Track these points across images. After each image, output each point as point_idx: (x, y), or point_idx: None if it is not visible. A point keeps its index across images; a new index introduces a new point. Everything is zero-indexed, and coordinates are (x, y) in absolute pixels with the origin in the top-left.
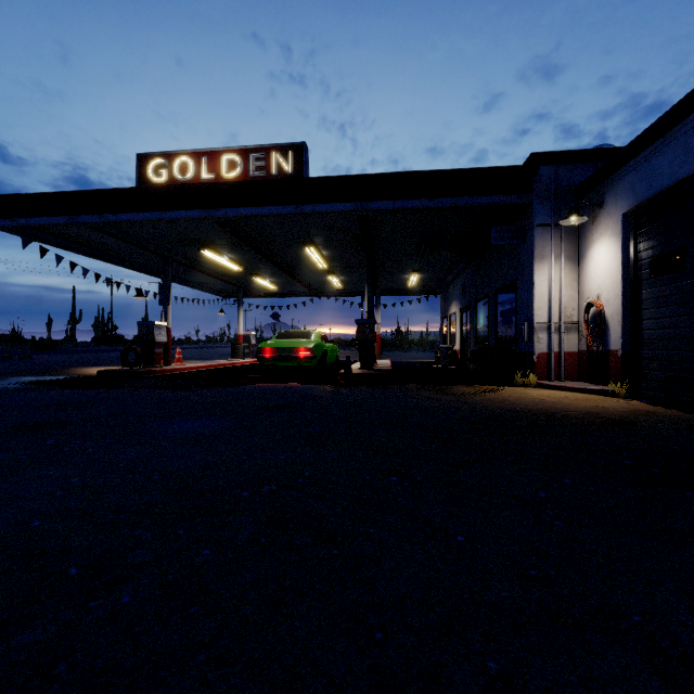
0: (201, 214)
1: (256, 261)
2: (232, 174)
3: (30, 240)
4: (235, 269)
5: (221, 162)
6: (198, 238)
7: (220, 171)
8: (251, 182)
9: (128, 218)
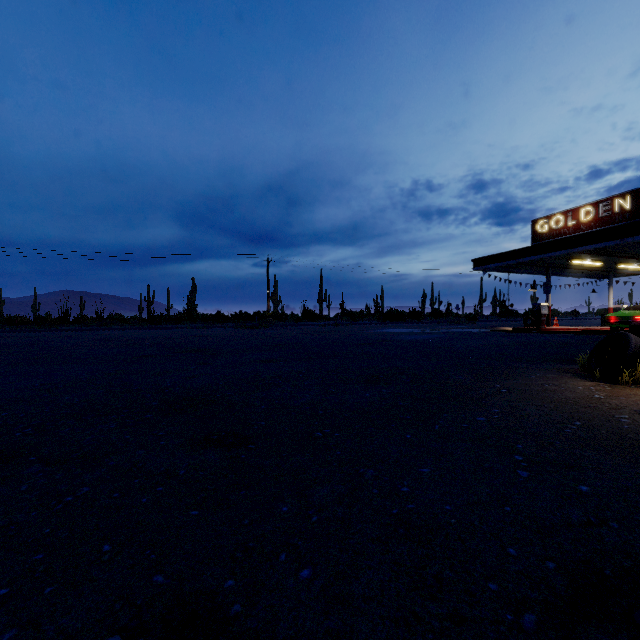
0: (564, 252)
1: (614, 258)
2: (587, 218)
3: (485, 272)
4: (598, 264)
5: (580, 213)
6: (566, 256)
7: (579, 219)
8: (591, 233)
9: (528, 259)
